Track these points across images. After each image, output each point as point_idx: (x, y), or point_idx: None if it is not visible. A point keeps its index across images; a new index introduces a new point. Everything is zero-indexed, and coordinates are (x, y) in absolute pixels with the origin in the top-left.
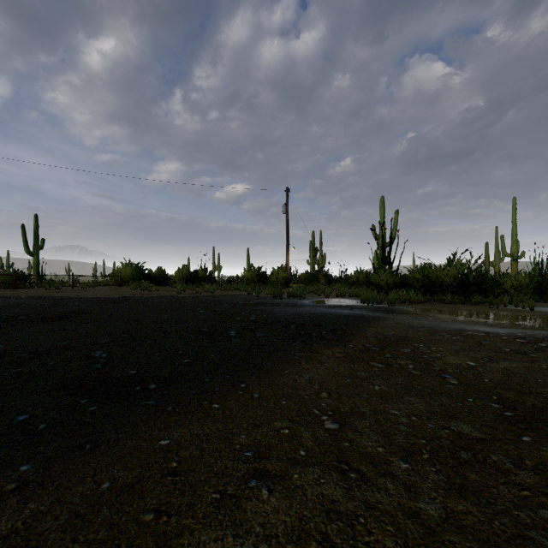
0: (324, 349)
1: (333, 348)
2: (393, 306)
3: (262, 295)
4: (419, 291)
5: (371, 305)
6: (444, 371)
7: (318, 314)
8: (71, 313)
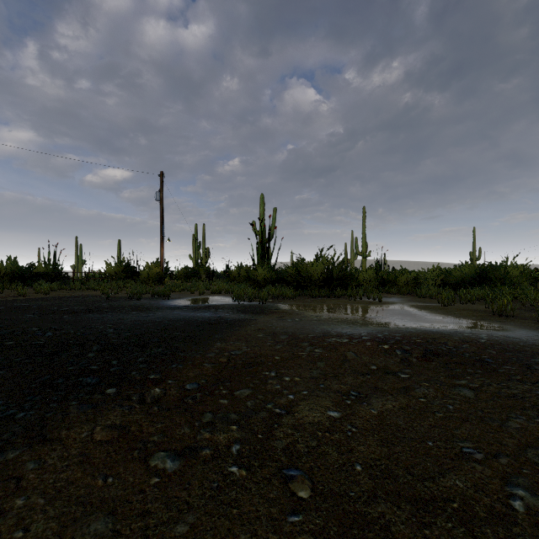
0: (77, 424)
1: (107, 414)
2: (265, 304)
3: (120, 295)
4: (293, 286)
5: (242, 303)
6: (292, 449)
7: (164, 322)
8: None
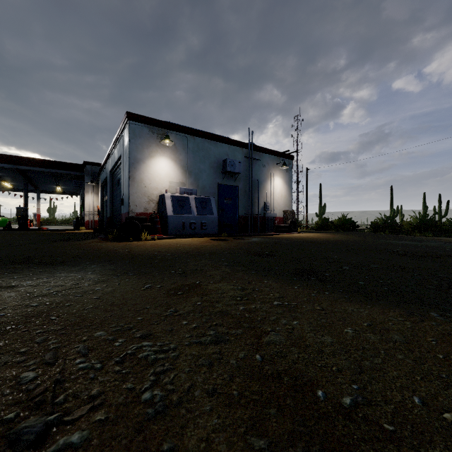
0: None
1: None
2: None
3: None
4: None
5: None
6: None
7: None
8: (440, 255)
